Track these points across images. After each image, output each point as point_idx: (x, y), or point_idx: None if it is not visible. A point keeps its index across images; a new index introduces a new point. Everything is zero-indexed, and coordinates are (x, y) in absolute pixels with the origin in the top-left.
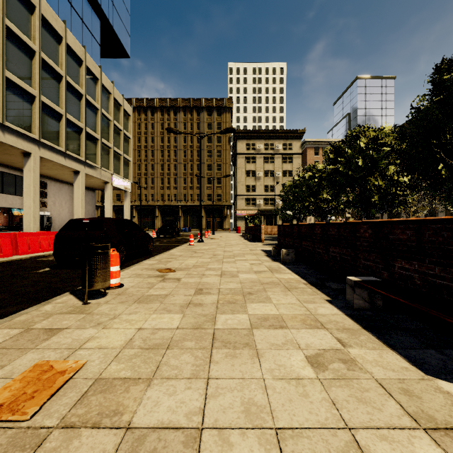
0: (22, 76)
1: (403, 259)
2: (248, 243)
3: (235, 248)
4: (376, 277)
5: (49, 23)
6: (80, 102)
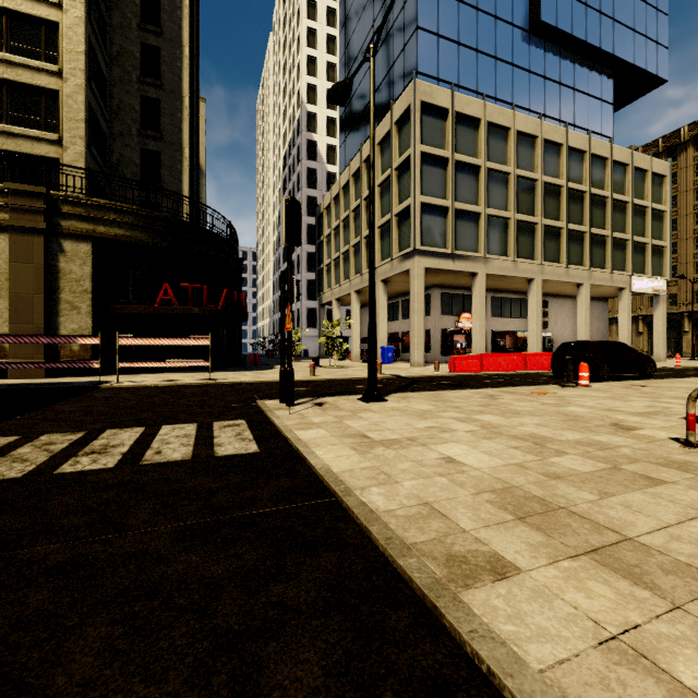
0: (527, 210)
1: None
2: None
3: None
4: None
5: (550, 140)
6: (583, 202)
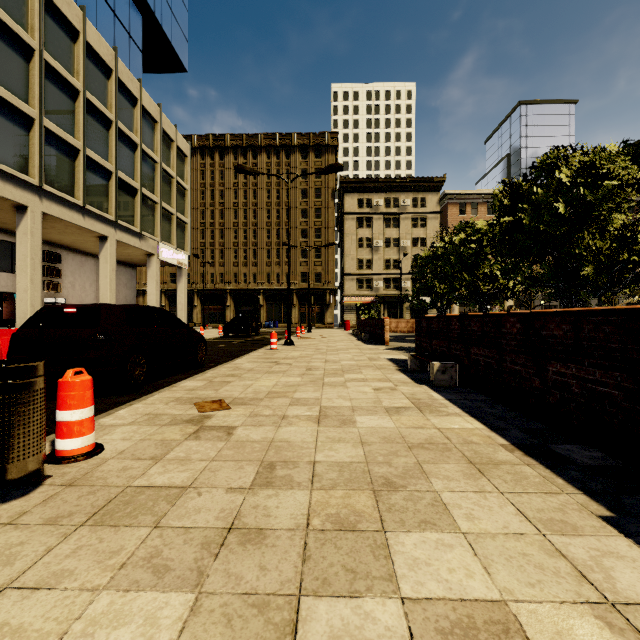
0: (12, 86)
1: None
2: (363, 347)
3: (343, 355)
4: None
5: (58, 7)
6: (108, 132)
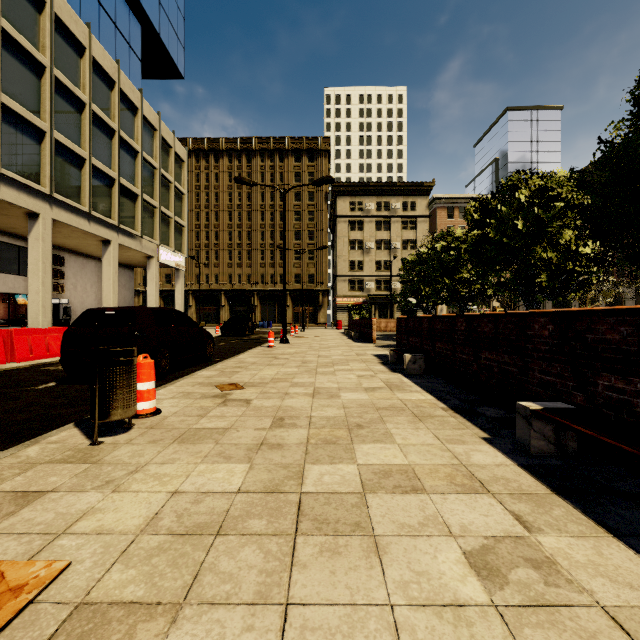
0: (26, 102)
1: (612, 373)
2: (353, 345)
3: (334, 351)
4: (563, 400)
5: (66, 26)
6: (111, 141)
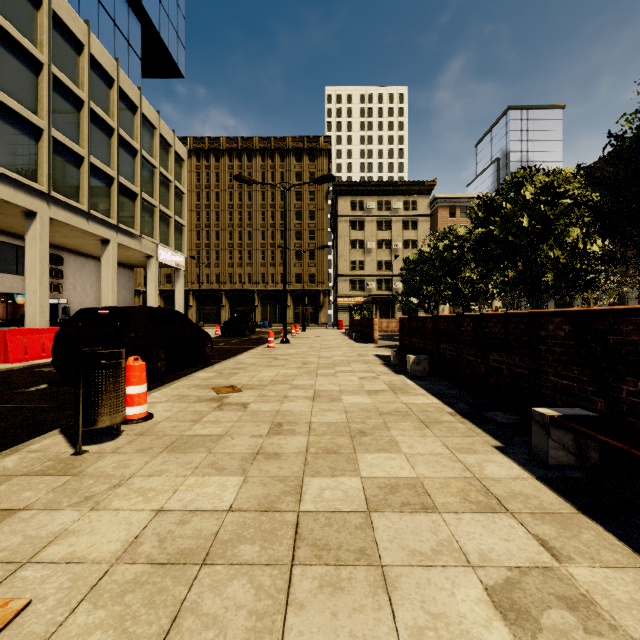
0: (23, 99)
1: (639, 378)
2: (354, 345)
3: (335, 352)
4: (581, 406)
5: (64, 22)
6: (110, 139)
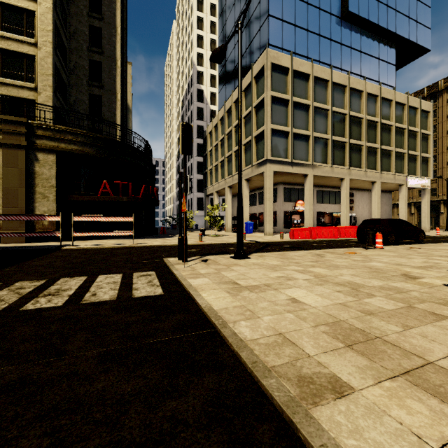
0: (340, 134)
1: None
2: None
3: None
4: None
5: (355, 88)
6: (376, 128)
